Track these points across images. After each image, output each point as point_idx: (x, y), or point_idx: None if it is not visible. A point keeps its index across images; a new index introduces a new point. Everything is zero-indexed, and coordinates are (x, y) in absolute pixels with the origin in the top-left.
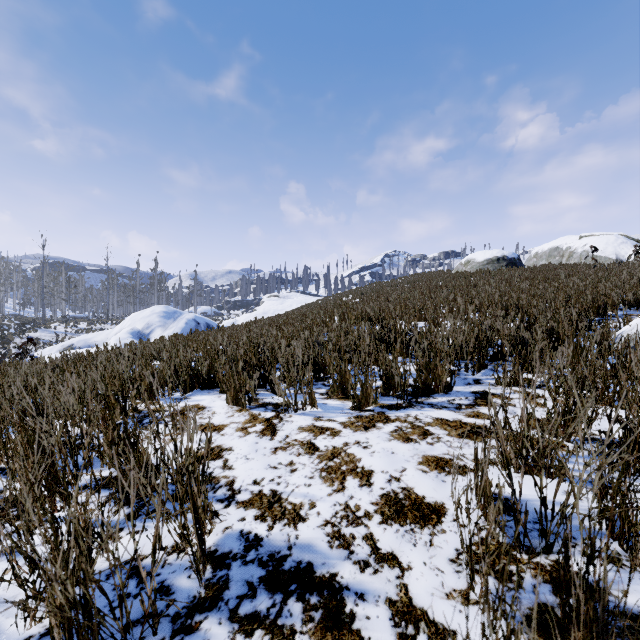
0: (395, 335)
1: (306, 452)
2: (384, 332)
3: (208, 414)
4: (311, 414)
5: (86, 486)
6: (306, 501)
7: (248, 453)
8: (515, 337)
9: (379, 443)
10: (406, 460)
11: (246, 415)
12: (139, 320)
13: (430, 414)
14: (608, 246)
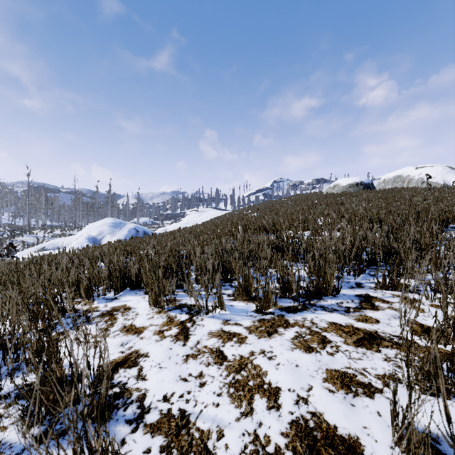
0: (287, 243)
1: (215, 361)
2: (278, 241)
3: (132, 315)
4: (220, 317)
5: (8, 395)
6: (214, 427)
7: (162, 360)
8: (386, 246)
9: (283, 353)
10: (311, 375)
11: (164, 317)
12: (94, 229)
13: (324, 318)
14: (437, 174)
